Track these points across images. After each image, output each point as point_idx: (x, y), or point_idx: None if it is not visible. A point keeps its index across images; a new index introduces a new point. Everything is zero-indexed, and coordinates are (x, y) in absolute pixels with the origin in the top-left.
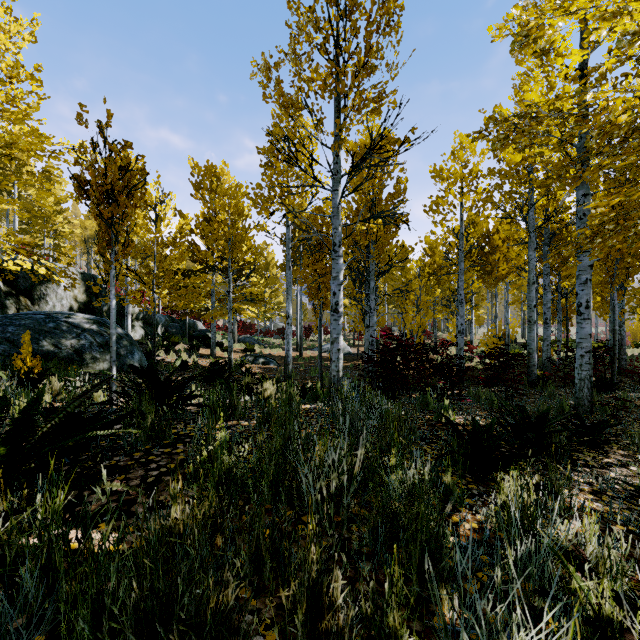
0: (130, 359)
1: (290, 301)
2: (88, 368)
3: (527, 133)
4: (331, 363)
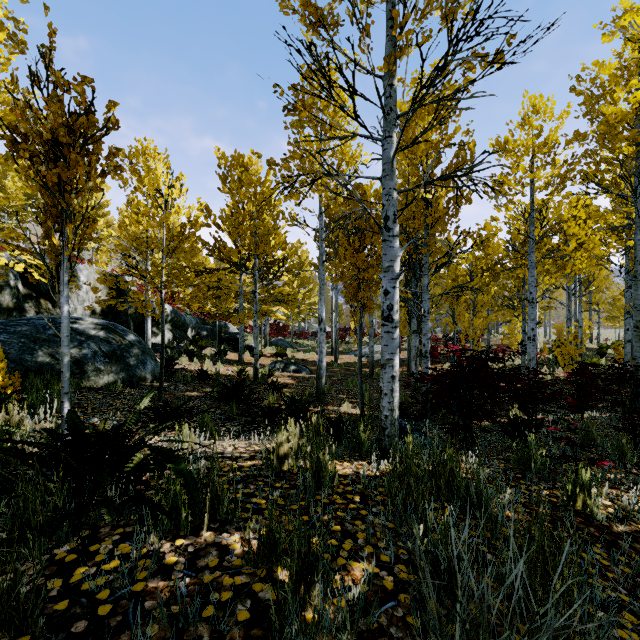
0: (141, 370)
1: (323, 302)
2: (89, 382)
3: None
4: (381, 397)
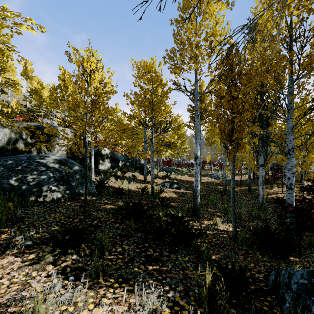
0: (80, 189)
1: (198, 144)
2: (44, 197)
3: None
4: None
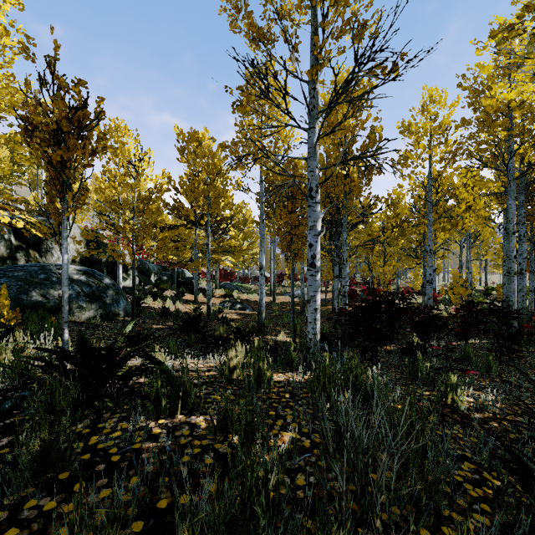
0: (115, 307)
1: (263, 253)
2: (74, 317)
3: None
4: (307, 324)
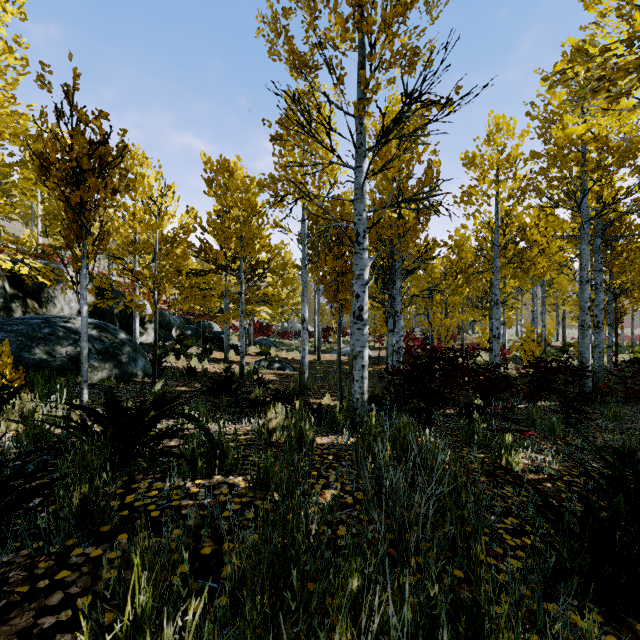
0: (133, 367)
1: (306, 303)
2: None
3: (634, 68)
4: (353, 383)
